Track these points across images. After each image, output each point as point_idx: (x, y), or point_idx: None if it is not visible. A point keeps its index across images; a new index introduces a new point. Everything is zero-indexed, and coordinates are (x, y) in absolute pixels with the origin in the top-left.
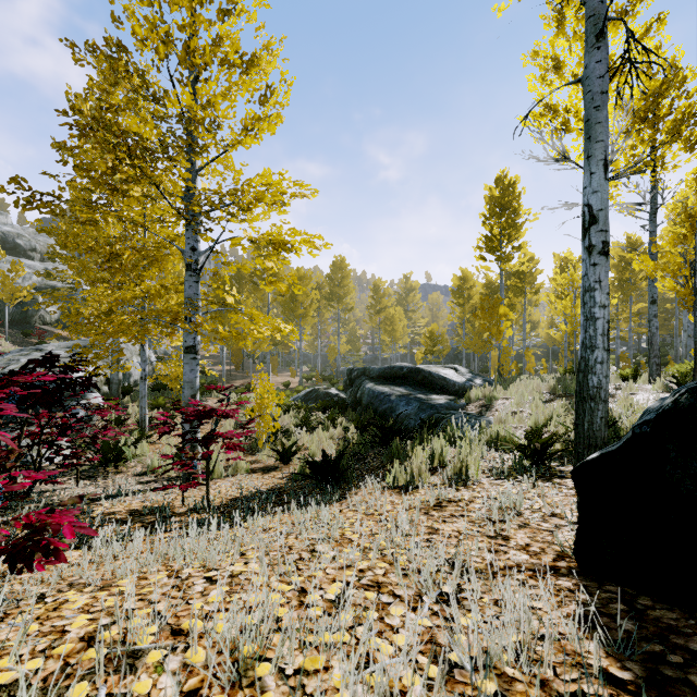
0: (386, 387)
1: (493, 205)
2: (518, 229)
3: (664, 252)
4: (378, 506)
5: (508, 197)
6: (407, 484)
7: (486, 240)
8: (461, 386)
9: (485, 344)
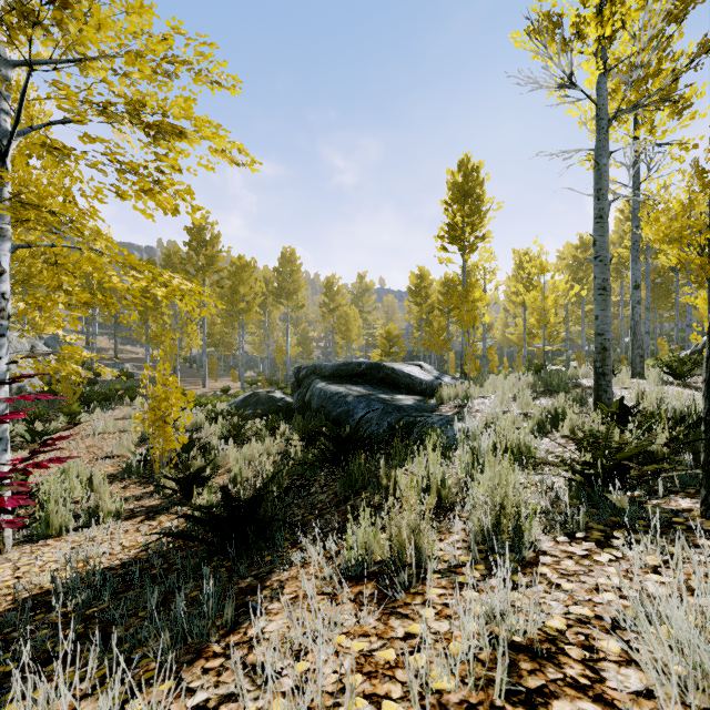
0: (340, 386)
1: (457, 190)
2: (482, 217)
3: (675, 214)
4: (325, 701)
5: (471, 183)
6: (392, 563)
7: (449, 228)
8: (428, 384)
9: (445, 344)
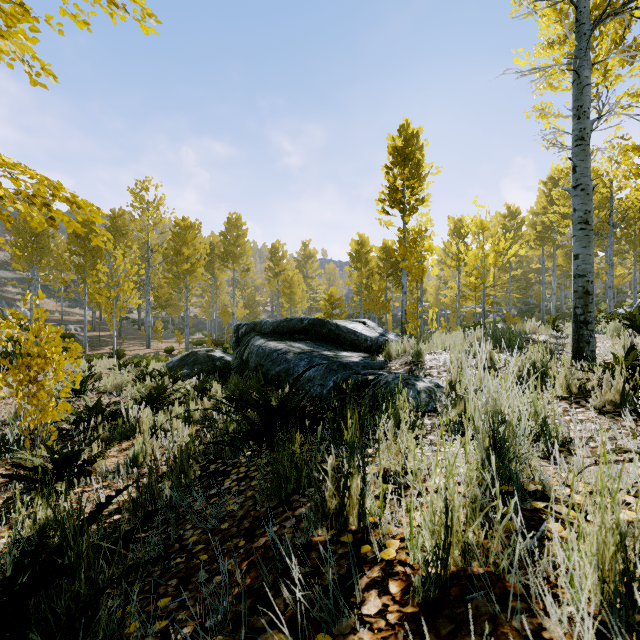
0: (281, 342)
1: (397, 154)
2: (422, 181)
3: None
4: None
5: (411, 147)
6: None
7: (390, 190)
8: (374, 341)
9: (384, 305)
